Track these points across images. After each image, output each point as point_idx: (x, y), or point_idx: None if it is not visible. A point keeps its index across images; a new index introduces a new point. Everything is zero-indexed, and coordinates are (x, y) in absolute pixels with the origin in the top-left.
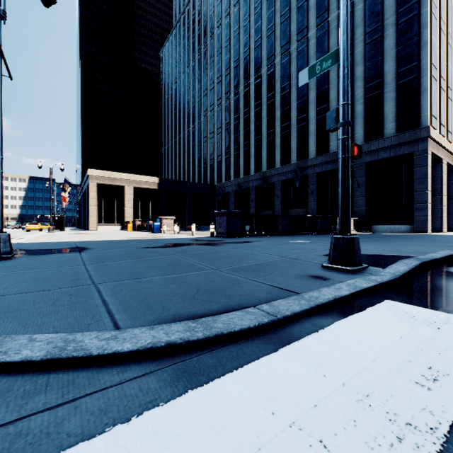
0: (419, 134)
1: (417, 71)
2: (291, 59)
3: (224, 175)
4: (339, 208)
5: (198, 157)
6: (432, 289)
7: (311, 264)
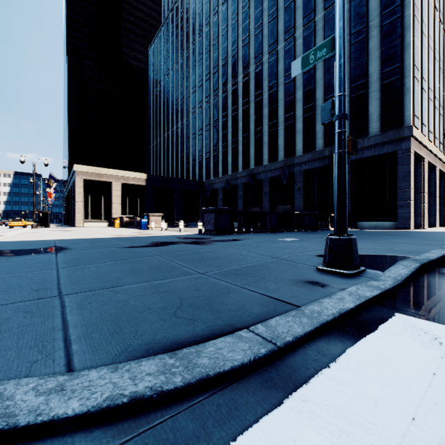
0: (402, 133)
1: (401, 72)
2: (279, 58)
3: (212, 172)
4: (335, 207)
5: (186, 154)
6: (440, 296)
7: (305, 266)
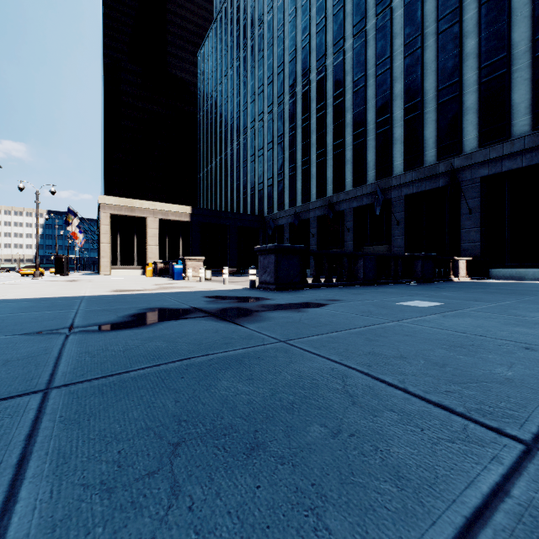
0: None
1: None
2: (368, 40)
3: (276, 204)
4: None
5: (243, 181)
6: None
7: None
